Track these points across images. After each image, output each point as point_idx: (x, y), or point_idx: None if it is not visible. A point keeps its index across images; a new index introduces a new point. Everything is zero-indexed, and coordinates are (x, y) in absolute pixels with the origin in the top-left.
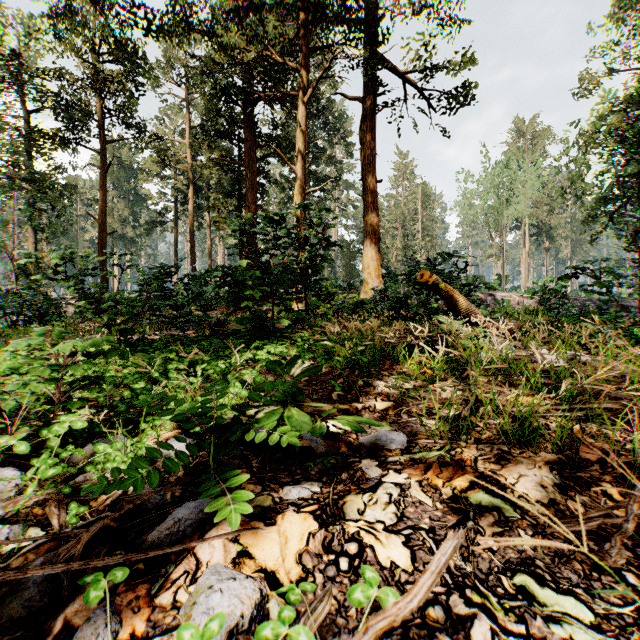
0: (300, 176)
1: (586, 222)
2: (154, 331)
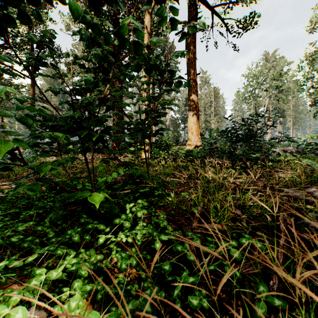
0: None
1: (310, 105)
2: (5, 180)
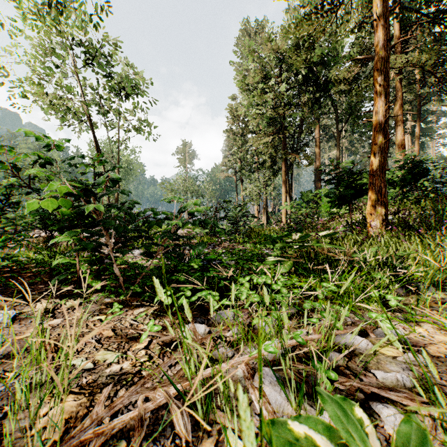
0: (416, 150)
1: None
2: None
